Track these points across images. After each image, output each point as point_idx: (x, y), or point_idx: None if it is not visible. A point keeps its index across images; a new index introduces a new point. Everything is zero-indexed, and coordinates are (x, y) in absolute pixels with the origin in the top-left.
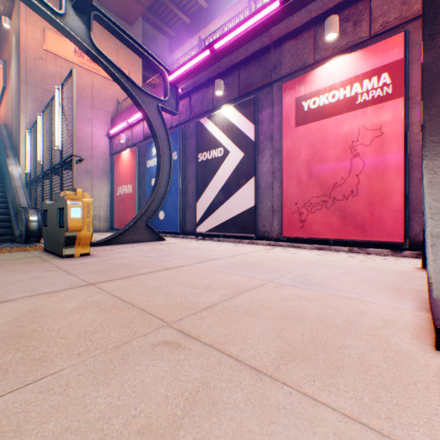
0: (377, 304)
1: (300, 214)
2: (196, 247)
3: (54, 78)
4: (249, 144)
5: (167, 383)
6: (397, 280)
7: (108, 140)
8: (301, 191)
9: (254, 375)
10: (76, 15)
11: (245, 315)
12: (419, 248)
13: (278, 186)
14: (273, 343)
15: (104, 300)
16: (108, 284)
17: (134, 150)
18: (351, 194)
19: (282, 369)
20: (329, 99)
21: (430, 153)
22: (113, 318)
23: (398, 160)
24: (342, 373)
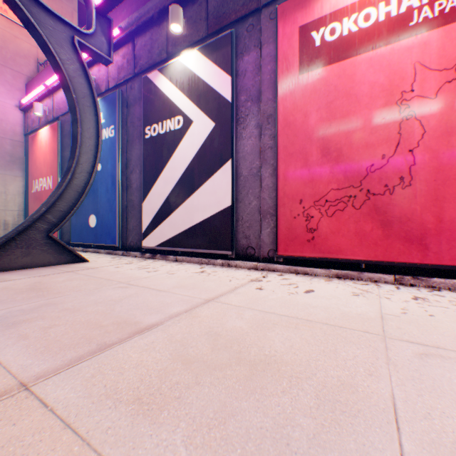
0: None
1: (308, 219)
2: (127, 279)
3: None
4: (223, 107)
5: None
6: None
7: (21, 114)
8: (310, 180)
9: None
10: None
11: None
12: None
13: (269, 174)
14: None
15: None
16: None
17: (55, 127)
18: (400, 184)
19: None
20: (360, 23)
21: None
22: None
23: None
24: None
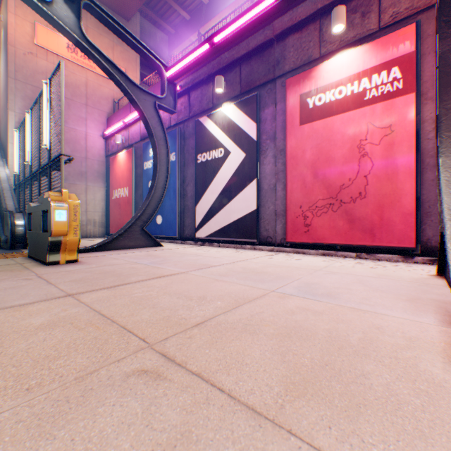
0: (396, 317)
1: (305, 218)
2: (195, 253)
3: (45, 74)
4: (251, 143)
5: (134, 434)
6: (412, 289)
7: (103, 141)
8: (306, 193)
9: (251, 420)
10: (65, 3)
11: (243, 332)
12: (431, 254)
13: (281, 188)
14: (276, 371)
15: (80, 314)
16: (89, 295)
17: (130, 152)
18: (359, 197)
19: (287, 410)
20: (336, 95)
21: (447, 150)
22: (84, 338)
23: (409, 160)
24: (365, 415)
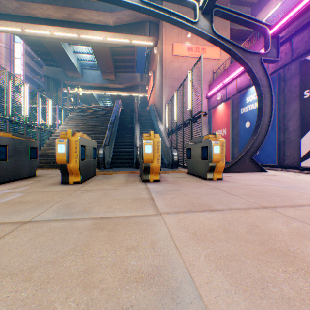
0: None
1: None
2: None
3: (177, 70)
4: None
5: None
6: None
7: (206, 100)
8: None
9: None
10: (203, 18)
11: None
12: None
13: None
14: None
15: None
16: (283, 210)
17: (227, 103)
18: None
19: None
20: None
21: None
22: None
23: None
24: None
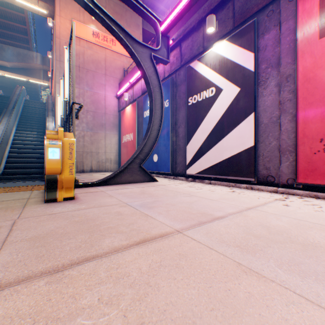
0: None
1: None
2: (187, 192)
3: (78, 55)
4: (246, 76)
5: None
6: None
7: (116, 100)
8: None
9: None
10: None
11: None
12: None
13: (288, 120)
14: None
15: None
16: None
17: (134, 105)
18: None
19: None
20: None
21: None
22: None
23: None
24: None
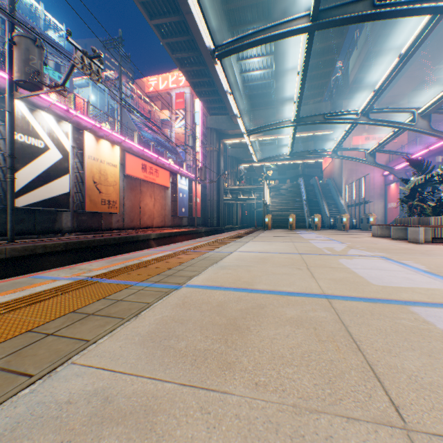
0: None
1: None
2: None
3: (354, 156)
4: None
5: None
6: None
7: (381, 177)
8: None
9: None
10: (369, 156)
11: None
12: None
13: None
14: None
15: None
16: None
17: (396, 184)
18: None
19: None
20: None
21: None
22: None
23: None
24: None
